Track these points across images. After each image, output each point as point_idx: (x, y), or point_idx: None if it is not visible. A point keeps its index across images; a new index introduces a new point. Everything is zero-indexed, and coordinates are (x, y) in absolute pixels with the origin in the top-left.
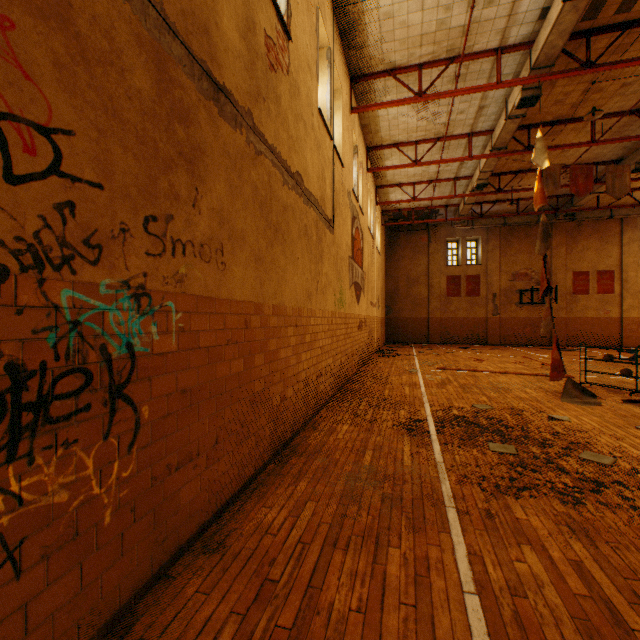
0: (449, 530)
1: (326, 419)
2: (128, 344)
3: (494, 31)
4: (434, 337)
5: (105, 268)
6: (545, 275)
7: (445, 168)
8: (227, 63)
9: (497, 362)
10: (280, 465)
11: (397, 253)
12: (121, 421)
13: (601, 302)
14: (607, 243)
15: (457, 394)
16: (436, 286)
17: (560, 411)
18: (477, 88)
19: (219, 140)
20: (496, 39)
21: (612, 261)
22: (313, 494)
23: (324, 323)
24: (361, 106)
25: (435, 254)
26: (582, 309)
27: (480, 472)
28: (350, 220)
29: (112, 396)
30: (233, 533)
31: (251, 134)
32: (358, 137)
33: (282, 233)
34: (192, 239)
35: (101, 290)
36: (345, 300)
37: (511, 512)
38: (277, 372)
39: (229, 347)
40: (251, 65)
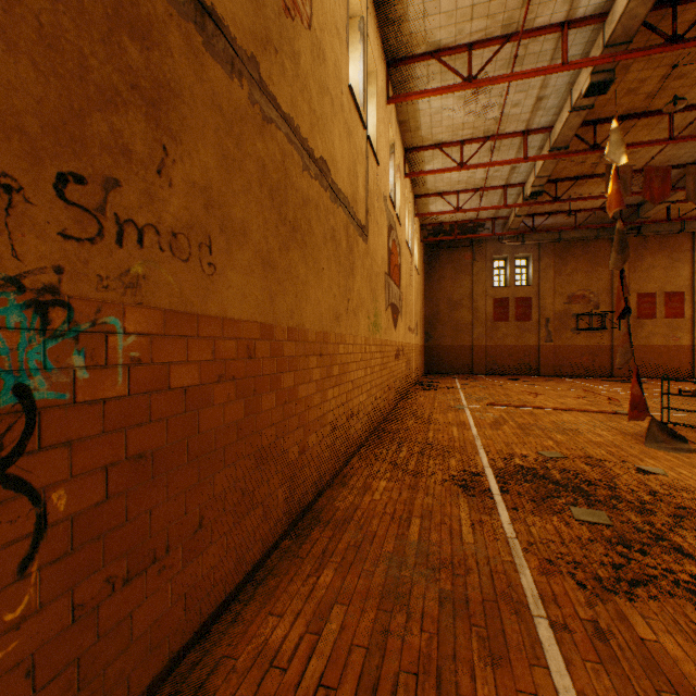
0: (545, 662)
1: (359, 471)
2: (18, 388)
3: None
4: (479, 367)
5: None
6: (622, 293)
7: (494, 174)
8: None
9: (555, 396)
10: (298, 541)
11: (437, 273)
12: (1, 524)
13: (669, 328)
14: (676, 261)
15: (516, 437)
16: (481, 310)
17: (649, 461)
18: (539, 70)
19: (205, 85)
20: (562, 10)
21: (682, 281)
22: (342, 591)
23: (356, 351)
24: (399, 95)
25: (480, 274)
26: (648, 335)
27: (569, 554)
28: (386, 230)
29: None
30: (221, 666)
31: (256, 91)
32: (395, 134)
33: (301, 233)
34: (156, 223)
35: None
36: (381, 324)
37: (630, 627)
38: (294, 416)
39: (221, 386)
40: None
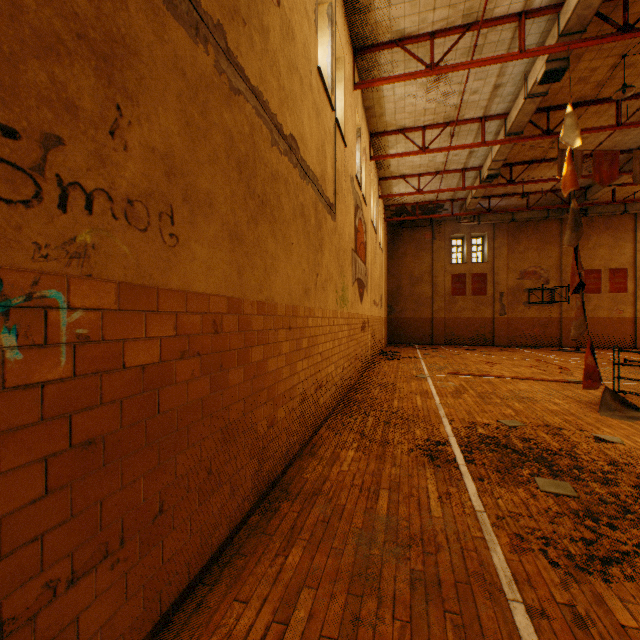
0: None
1: (327, 441)
2: None
3: None
4: (438, 338)
5: None
6: (577, 269)
7: (453, 158)
8: None
9: (510, 366)
10: (266, 516)
11: (400, 250)
12: None
13: (614, 301)
14: (620, 240)
15: (477, 406)
16: (440, 285)
17: (605, 429)
18: (497, 58)
19: (166, 46)
20: (520, 1)
21: (625, 258)
22: (310, 573)
23: (324, 324)
24: (365, 81)
25: (439, 251)
26: (594, 309)
27: (539, 529)
28: (353, 209)
29: None
30: None
31: (223, 59)
32: (361, 119)
33: (270, 208)
34: (108, 188)
35: None
36: (348, 298)
37: (609, 612)
38: (263, 390)
39: (185, 362)
40: None
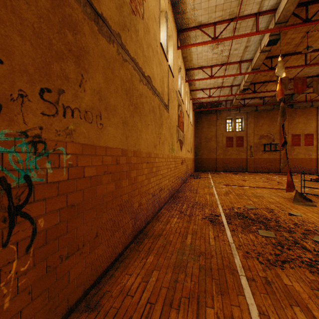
0: (244, 293)
1: (164, 214)
2: (26, 176)
3: (255, 3)
4: (219, 168)
5: (4, 121)
6: (283, 135)
7: (226, 80)
8: (104, 1)
9: (254, 181)
10: (138, 244)
11: (200, 125)
12: (19, 231)
13: (306, 150)
14: (309, 119)
15: (235, 199)
16: (220, 142)
17: (294, 210)
18: (245, 34)
19: (98, 47)
20: (256, 7)
21: (312, 129)
22: (157, 265)
23: (163, 161)
24: (183, 45)
25: (220, 125)
26: (296, 154)
27: (256, 250)
28: (177, 106)
29: (11, 214)
30: (106, 295)
31: (120, 48)
32: (181, 63)
33: (139, 109)
34: (79, 107)
35: (0, 137)
36: (174, 149)
37: (281, 279)
38: (136, 189)
39: (105, 176)
40: (120, 7)
